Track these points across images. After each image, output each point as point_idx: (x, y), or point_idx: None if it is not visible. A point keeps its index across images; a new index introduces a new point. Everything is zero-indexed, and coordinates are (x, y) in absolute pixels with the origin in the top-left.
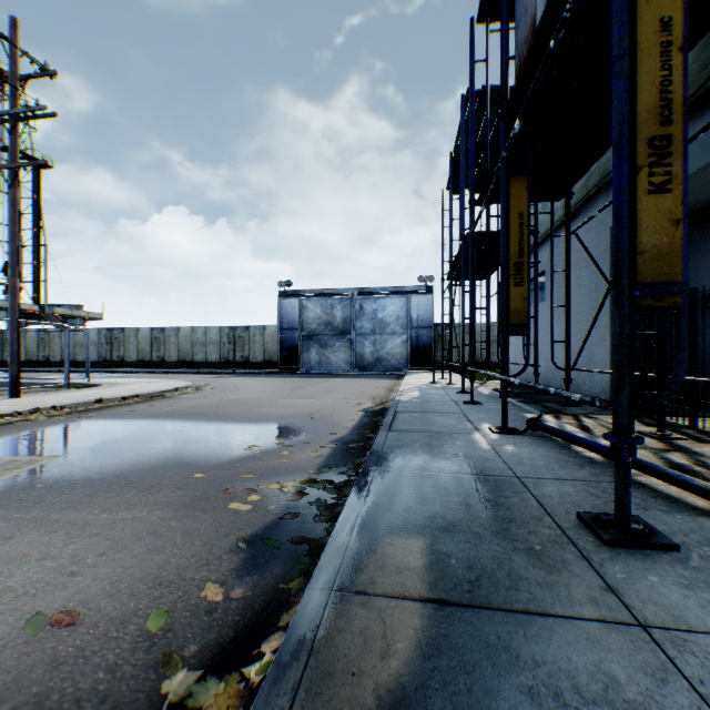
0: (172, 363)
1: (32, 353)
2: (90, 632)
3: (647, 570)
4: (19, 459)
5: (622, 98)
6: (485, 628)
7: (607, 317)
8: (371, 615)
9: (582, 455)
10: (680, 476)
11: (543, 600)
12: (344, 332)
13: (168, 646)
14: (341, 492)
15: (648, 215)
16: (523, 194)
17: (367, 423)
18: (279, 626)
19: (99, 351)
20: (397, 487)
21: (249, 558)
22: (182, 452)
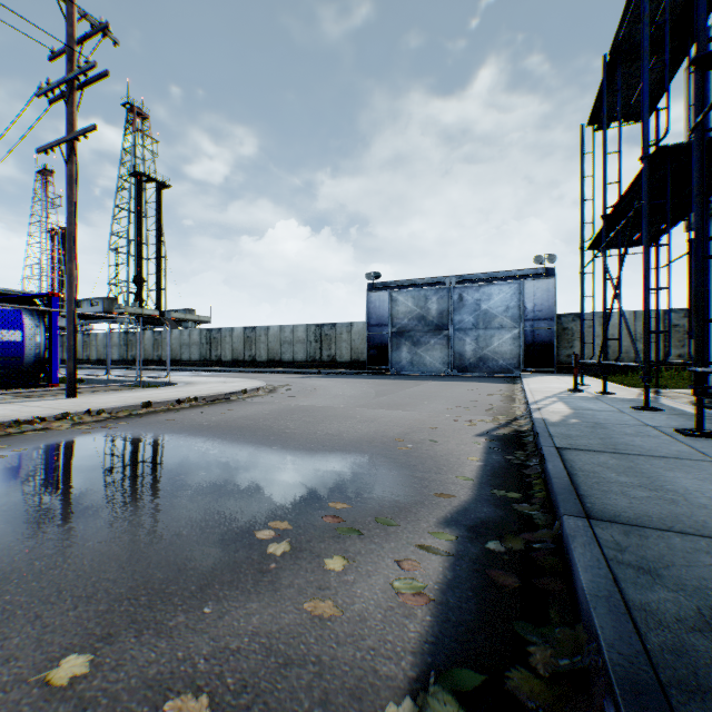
0: (262, 362)
1: (148, 353)
2: None
3: None
4: None
5: None
6: None
7: None
8: None
9: None
10: None
11: None
12: (440, 327)
13: None
14: None
15: None
16: None
17: (502, 466)
18: None
19: (199, 350)
20: None
21: None
22: (143, 526)
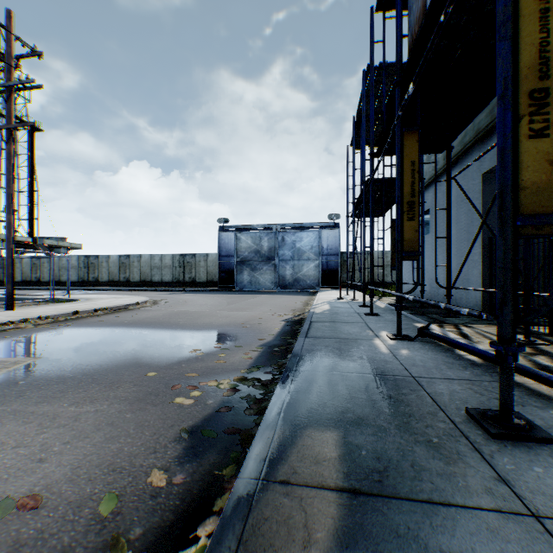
0: (135, 282)
1: (27, 275)
2: (50, 515)
3: (532, 462)
4: (8, 360)
5: (507, 57)
6: (395, 518)
7: (480, 246)
8: (293, 504)
9: (465, 358)
10: (551, 377)
11: (444, 490)
12: (269, 258)
13: (116, 529)
14: (267, 388)
15: (528, 157)
16: (414, 146)
17: (288, 330)
18: (213, 510)
19: (78, 273)
20: (314, 385)
21: (189, 447)
22: (139, 354)
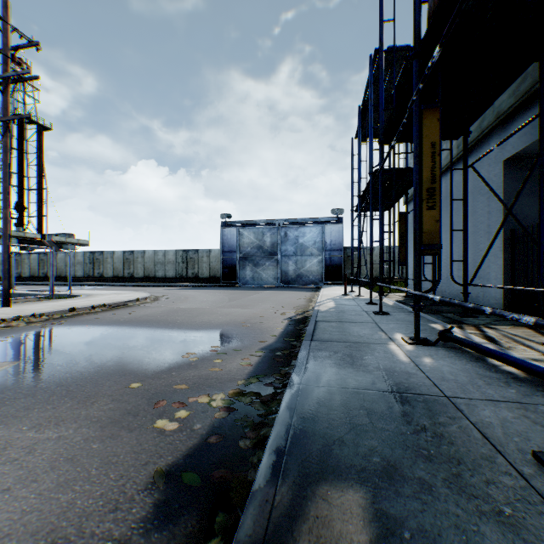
0: (139, 278)
1: (34, 270)
2: None
3: None
4: None
5: None
6: None
7: (500, 239)
8: None
9: (502, 369)
10: None
11: None
12: (272, 254)
13: None
14: (267, 407)
15: None
16: (434, 125)
17: (292, 331)
18: None
19: (84, 269)
20: (325, 408)
21: (163, 500)
22: (127, 358)
